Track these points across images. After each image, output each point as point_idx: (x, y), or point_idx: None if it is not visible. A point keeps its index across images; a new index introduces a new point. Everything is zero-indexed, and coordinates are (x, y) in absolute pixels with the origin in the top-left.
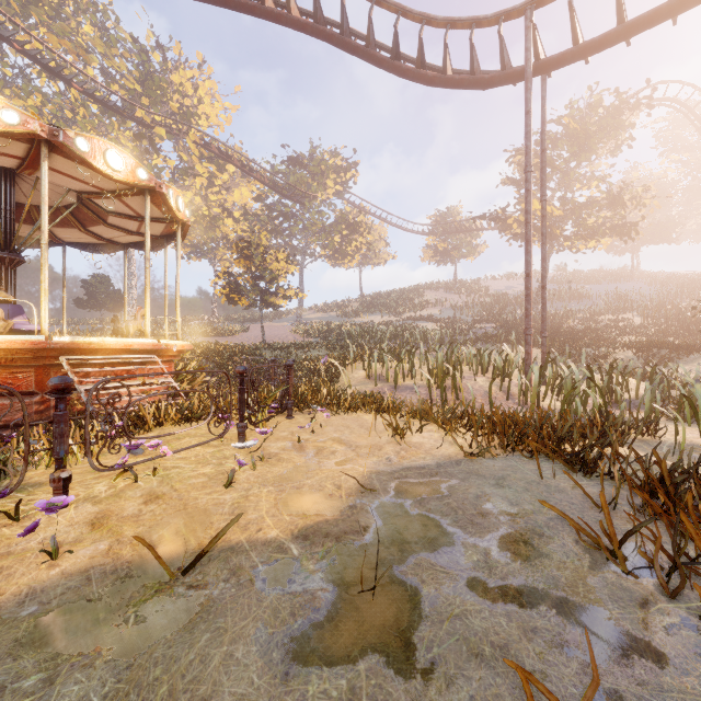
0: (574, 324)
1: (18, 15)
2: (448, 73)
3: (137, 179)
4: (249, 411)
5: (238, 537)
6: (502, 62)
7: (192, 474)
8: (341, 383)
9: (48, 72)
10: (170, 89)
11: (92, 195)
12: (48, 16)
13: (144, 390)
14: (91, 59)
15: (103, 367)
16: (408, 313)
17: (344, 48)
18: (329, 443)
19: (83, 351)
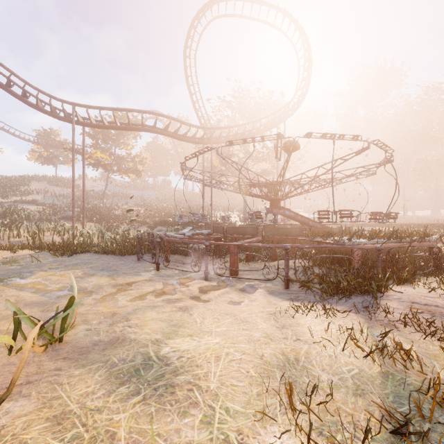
0: (118, 211)
1: None
2: (40, 105)
3: None
4: None
5: None
6: (65, 115)
7: None
8: None
9: None
10: None
11: None
12: None
13: None
14: None
15: None
16: (15, 197)
17: None
18: None
19: None
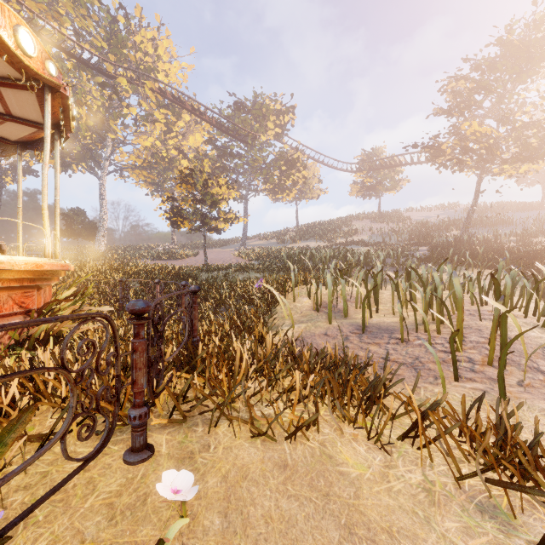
0: (512, 246)
1: None
2: None
3: None
4: None
5: None
6: None
7: None
8: (279, 316)
9: None
10: (134, 49)
11: None
12: None
13: None
14: (64, 21)
15: None
16: (339, 239)
17: None
18: None
19: None
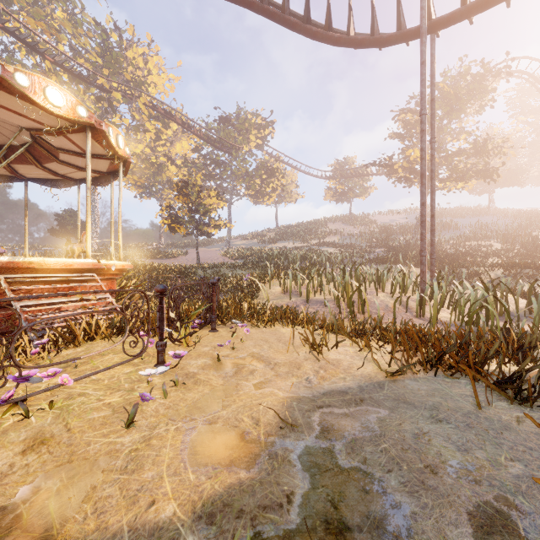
0: (447, 249)
1: (3, 2)
2: (351, 35)
3: (77, 115)
4: (168, 329)
5: (119, 518)
6: (398, 23)
7: (95, 405)
8: (260, 298)
9: (26, 47)
10: (125, 62)
11: (40, 132)
12: (28, 4)
13: (85, 305)
14: (61, 38)
15: (45, 284)
16: (313, 241)
17: (263, 14)
18: (248, 359)
19: (24, 269)
